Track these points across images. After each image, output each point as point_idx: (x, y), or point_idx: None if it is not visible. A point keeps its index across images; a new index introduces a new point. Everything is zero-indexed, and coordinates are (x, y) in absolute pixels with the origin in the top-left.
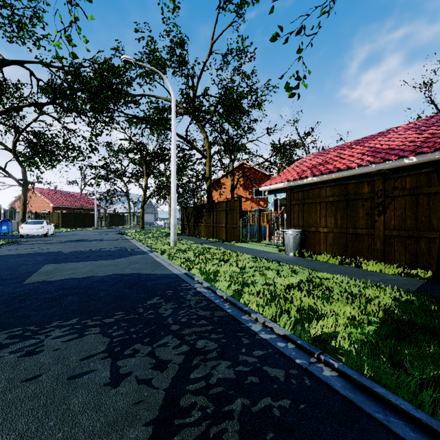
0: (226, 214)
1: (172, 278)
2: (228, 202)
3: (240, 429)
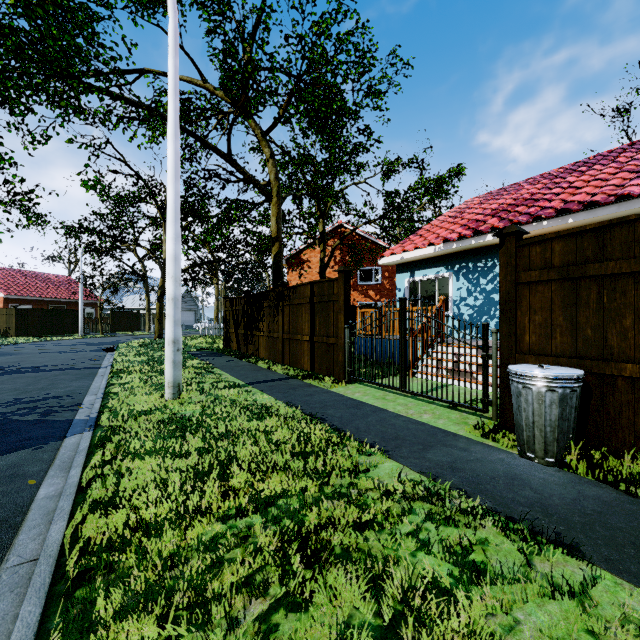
0: (312, 313)
1: None
2: (316, 285)
3: None
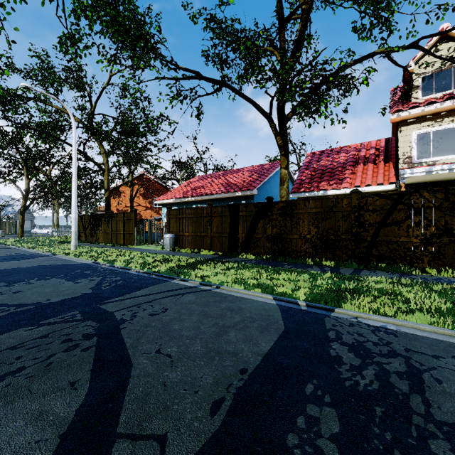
0: (124, 223)
1: (84, 265)
2: (126, 213)
3: (122, 282)
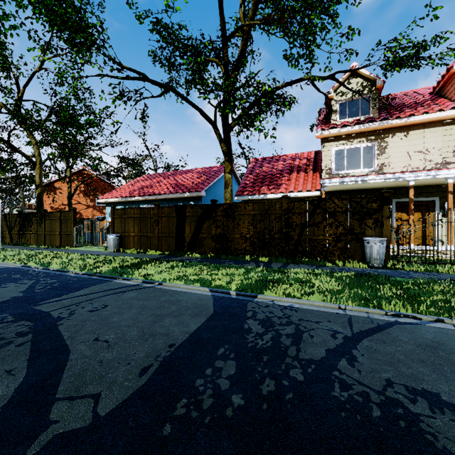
0: (60, 223)
1: (11, 269)
2: (63, 212)
3: (58, 284)
